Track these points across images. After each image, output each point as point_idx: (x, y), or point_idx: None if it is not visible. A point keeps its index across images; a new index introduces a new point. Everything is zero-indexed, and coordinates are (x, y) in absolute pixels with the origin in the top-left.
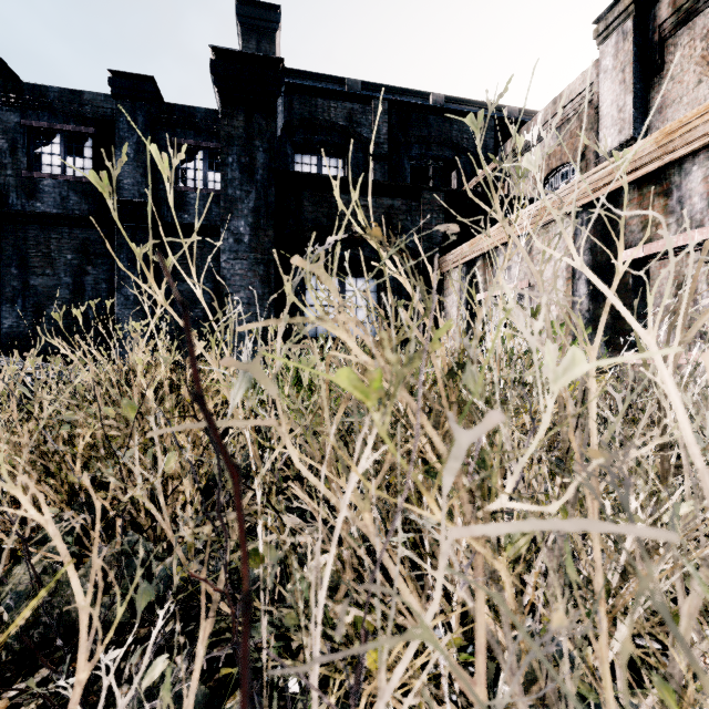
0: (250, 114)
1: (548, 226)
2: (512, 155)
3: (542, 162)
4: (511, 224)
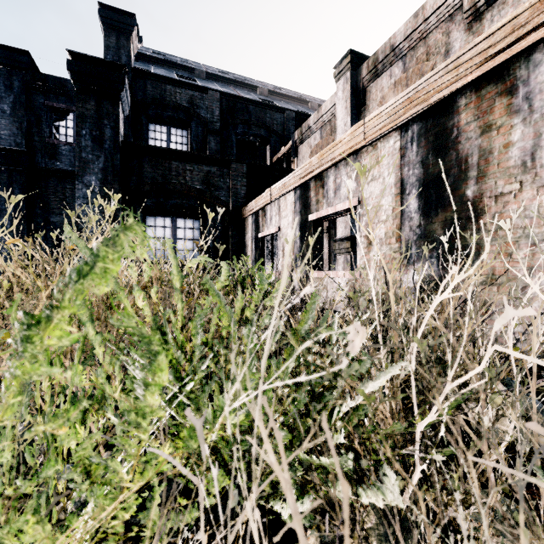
0: (100, 101)
1: (286, 196)
2: (298, 141)
3: (313, 148)
4: (271, 192)
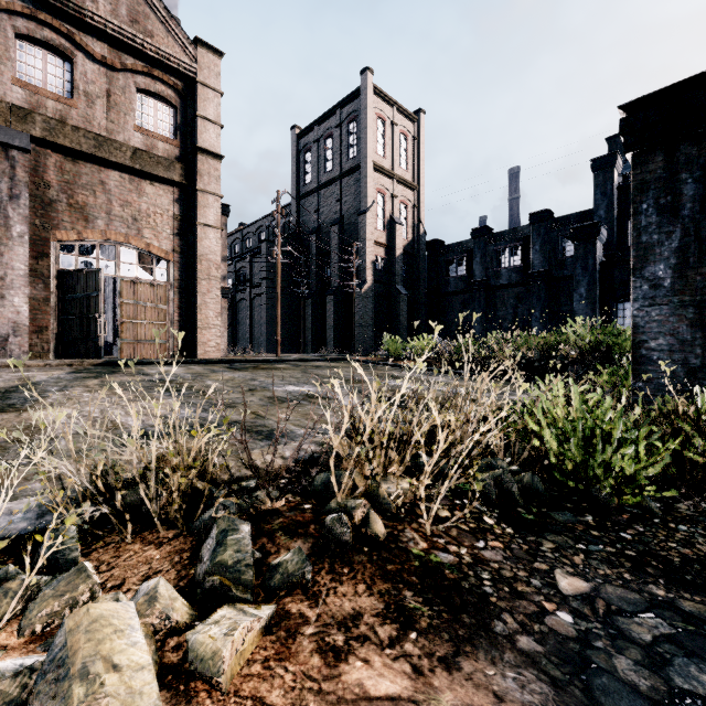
0: (586, 246)
1: None
2: None
3: None
4: None
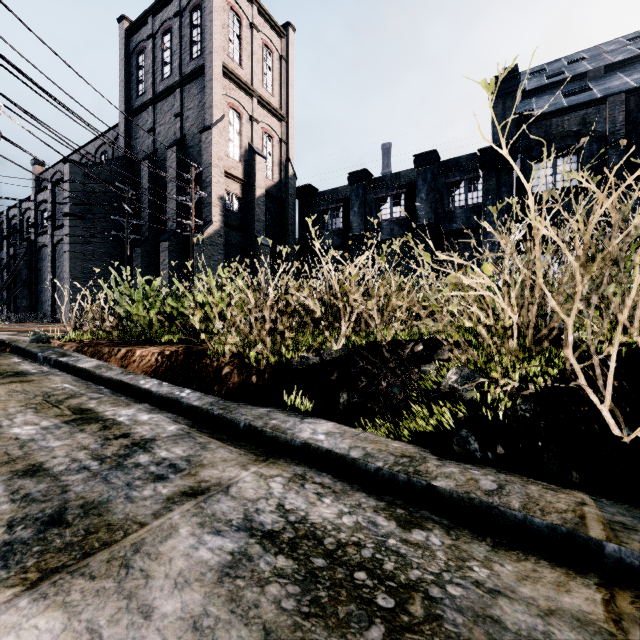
0: (499, 175)
1: None
2: None
3: None
4: None
